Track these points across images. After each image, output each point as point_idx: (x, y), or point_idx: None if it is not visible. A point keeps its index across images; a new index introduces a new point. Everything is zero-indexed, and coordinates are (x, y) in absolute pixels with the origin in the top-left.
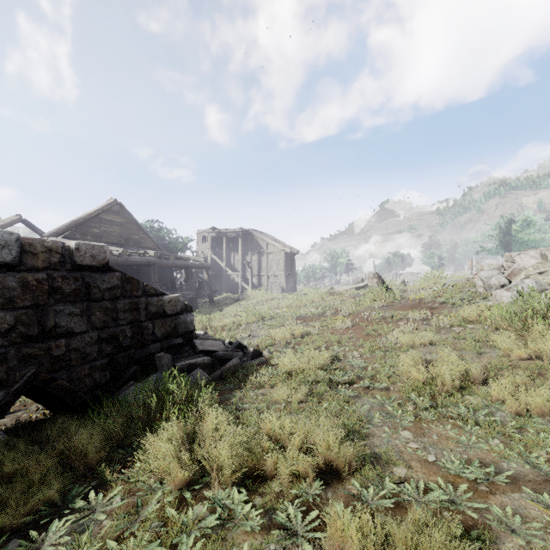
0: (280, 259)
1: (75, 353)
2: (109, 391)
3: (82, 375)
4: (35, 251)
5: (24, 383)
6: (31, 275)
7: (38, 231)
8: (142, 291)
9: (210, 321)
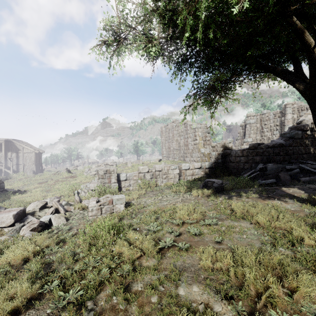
0: (32, 156)
1: None
2: None
3: None
4: None
5: None
6: None
7: None
8: None
9: None
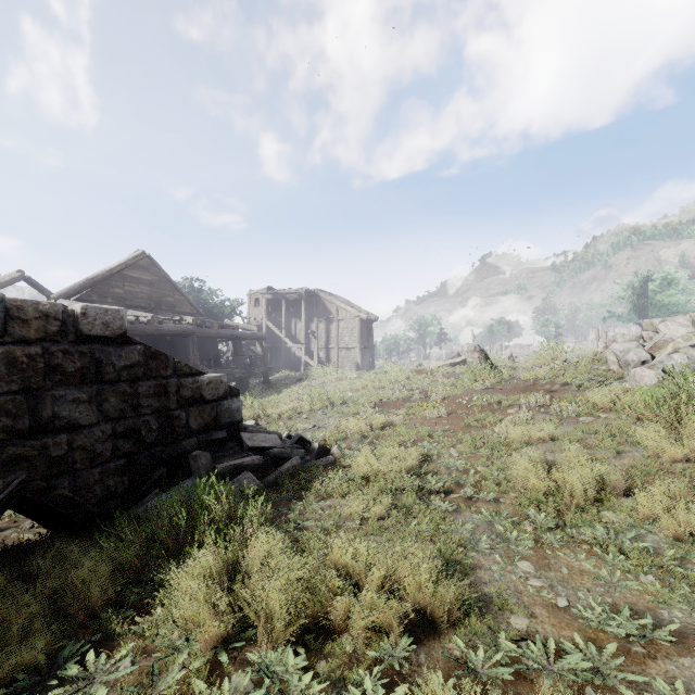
0: (354, 328)
1: (80, 453)
2: (127, 502)
3: (90, 482)
4: (26, 317)
5: (10, 494)
6: (20, 349)
7: (45, 292)
8: (172, 370)
9: (264, 408)
